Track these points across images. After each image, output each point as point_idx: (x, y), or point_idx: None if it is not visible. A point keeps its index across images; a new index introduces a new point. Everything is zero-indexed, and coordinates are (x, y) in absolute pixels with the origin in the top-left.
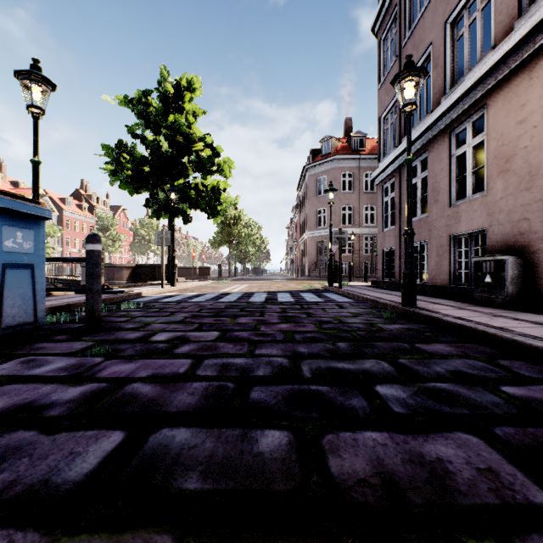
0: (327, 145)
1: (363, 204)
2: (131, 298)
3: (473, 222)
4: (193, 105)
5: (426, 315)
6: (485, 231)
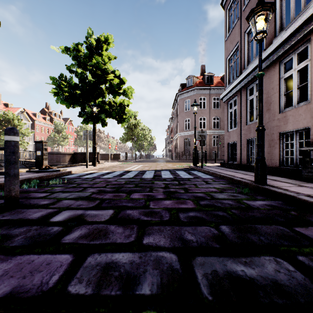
0: (190, 81)
1: (212, 116)
2: (64, 175)
3: (299, 123)
4: (108, 53)
5: (280, 192)
6: (308, 129)
